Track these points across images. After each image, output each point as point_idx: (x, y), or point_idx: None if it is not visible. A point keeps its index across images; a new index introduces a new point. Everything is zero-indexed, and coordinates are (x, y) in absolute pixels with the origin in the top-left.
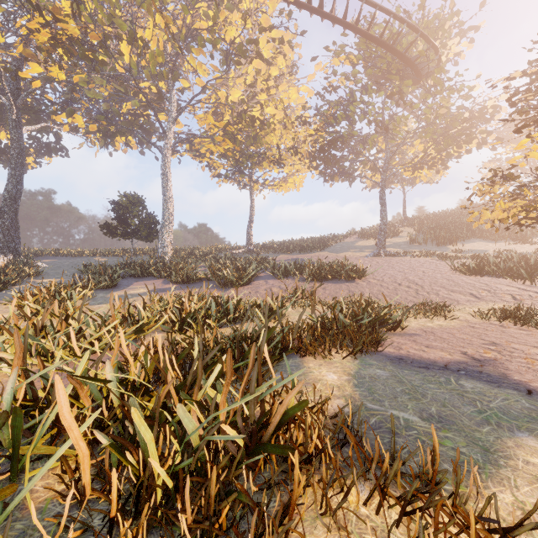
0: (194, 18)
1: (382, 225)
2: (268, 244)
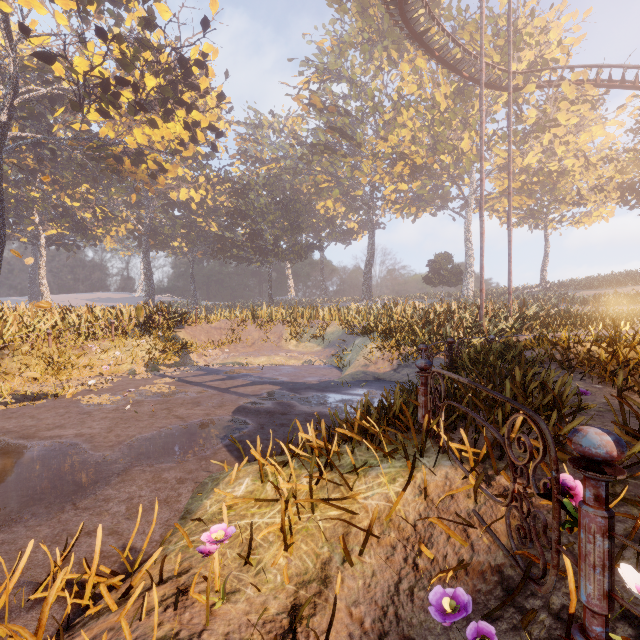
0: (492, 107)
1: None
2: (566, 282)
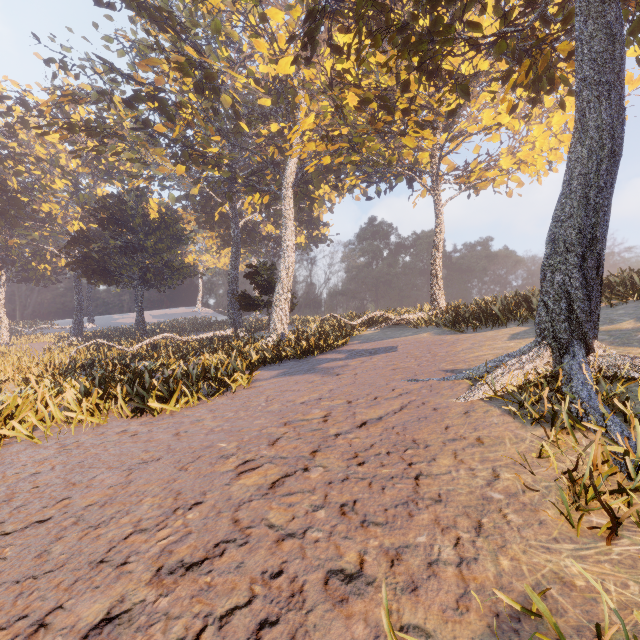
0: None
1: (560, 203)
2: (496, 299)
